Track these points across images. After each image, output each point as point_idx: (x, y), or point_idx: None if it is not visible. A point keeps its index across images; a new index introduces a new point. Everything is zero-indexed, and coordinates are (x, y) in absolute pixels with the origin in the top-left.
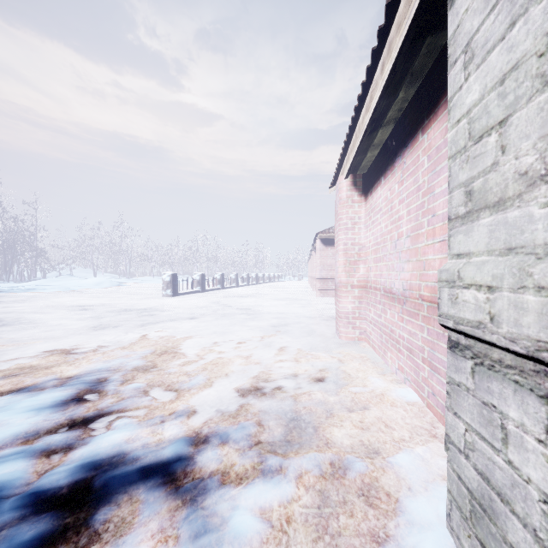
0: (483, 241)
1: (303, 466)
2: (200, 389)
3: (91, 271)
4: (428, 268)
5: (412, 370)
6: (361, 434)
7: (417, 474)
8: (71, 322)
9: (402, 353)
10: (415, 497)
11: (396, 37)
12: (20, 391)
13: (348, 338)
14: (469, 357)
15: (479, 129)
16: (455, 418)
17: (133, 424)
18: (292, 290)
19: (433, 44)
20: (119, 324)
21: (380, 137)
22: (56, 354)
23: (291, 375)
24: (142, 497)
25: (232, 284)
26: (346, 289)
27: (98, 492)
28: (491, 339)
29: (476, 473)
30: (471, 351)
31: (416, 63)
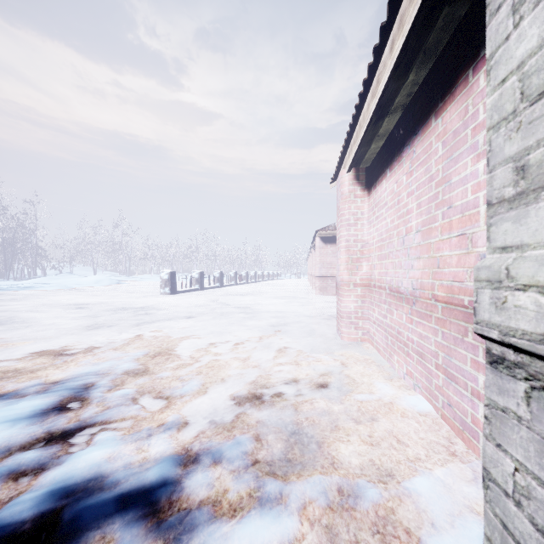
0: None
1: (307, 493)
2: (193, 396)
3: (91, 269)
4: (443, 265)
5: (423, 376)
6: (371, 452)
7: (440, 505)
8: (65, 321)
9: (411, 357)
10: (441, 536)
11: (409, 7)
12: None
13: (350, 339)
14: (522, 378)
15: (538, 85)
16: (497, 450)
17: (116, 439)
18: (291, 288)
19: (451, 14)
20: (114, 324)
21: (386, 126)
22: (45, 356)
23: (291, 380)
24: (117, 535)
25: (231, 282)
26: (348, 288)
27: (66, 529)
28: None
29: (534, 529)
30: (525, 370)
31: (430, 39)
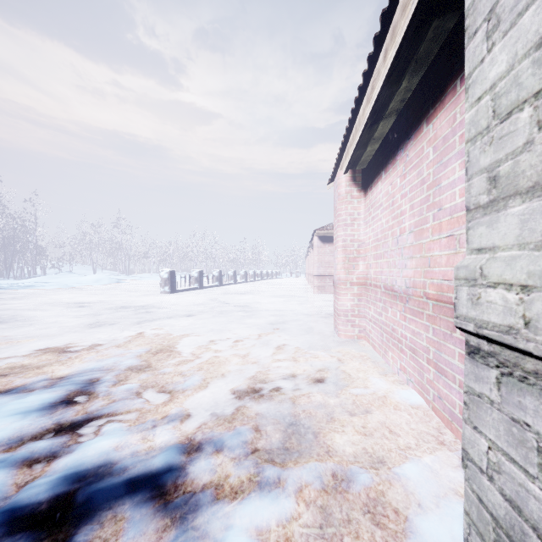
0: (512, 232)
1: (303, 478)
2: (195, 390)
3: (90, 268)
4: (434, 265)
5: (415, 371)
6: (364, 441)
7: (427, 488)
8: (67, 319)
9: (405, 353)
10: (426, 515)
11: (400, 20)
12: (7, 393)
13: (347, 336)
14: (494, 365)
15: (506, 105)
16: (474, 432)
17: (122, 429)
18: (290, 287)
19: (440, 27)
20: (115, 322)
21: (381, 130)
22: (49, 353)
23: (289, 375)
24: (128, 514)
25: (230, 281)
26: (345, 287)
27: (80, 509)
28: (525, 347)
29: (503, 499)
30: (496, 359)
31: (421, 49)
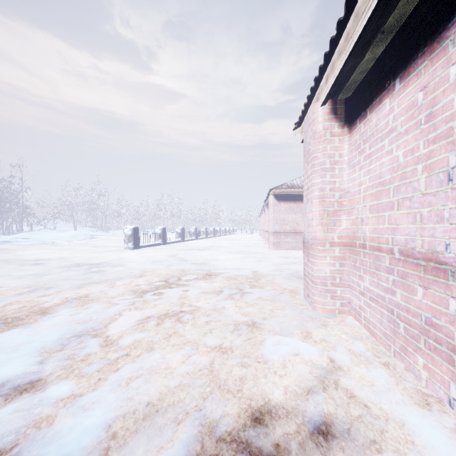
0: None
1: None
2: None
3: (73, 225)
4: None
5: None
6: None
7: None
8: (6, 281)
9: None
10: None
11: None
12: None
13: (325, 310)
14: None
15: None
16: None
17: None
18: (246, 243)
19: None
20: (56, 285)
21: (402, 7)
22: None
23: (262, 409)
24: None
25: (192, 237)
26: (323, 248)
27: None
28: None
29: None
30: None
31: None
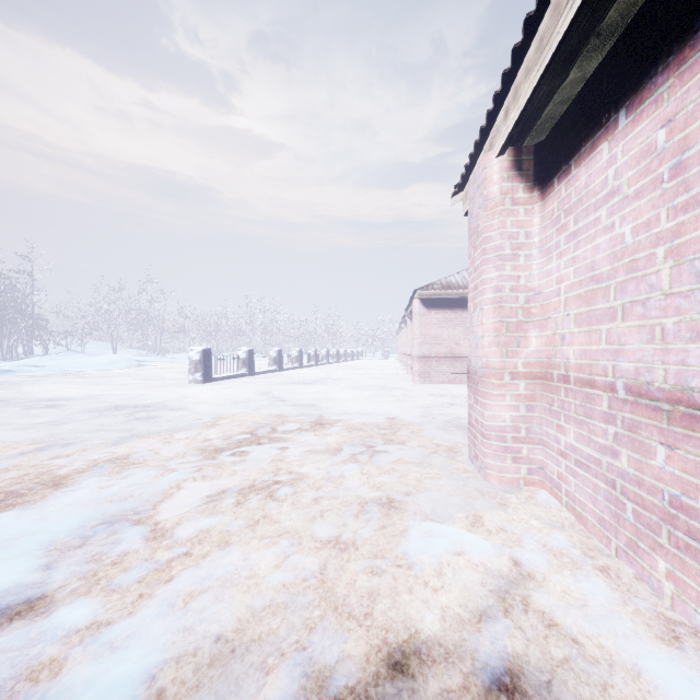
0: None
1: None
2: None
3: (110, 346)
4: None
5: None
6: None
7: None
8: (3, 433)
9: None
10: None
11: None
12: None
13: (503, 481)
14: None
15: None
16: None
17: None
18: (377, 373)
19: None
20: (79, 439)
21: None
22: None
23: (406, 647)
24: None
25: (294, 364)
26: (500, 381)
27: None
28: None
29: None
30: None
31: None
